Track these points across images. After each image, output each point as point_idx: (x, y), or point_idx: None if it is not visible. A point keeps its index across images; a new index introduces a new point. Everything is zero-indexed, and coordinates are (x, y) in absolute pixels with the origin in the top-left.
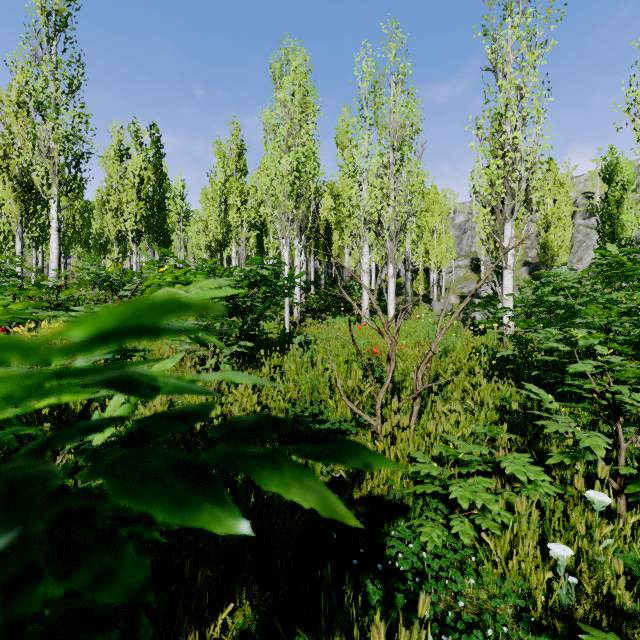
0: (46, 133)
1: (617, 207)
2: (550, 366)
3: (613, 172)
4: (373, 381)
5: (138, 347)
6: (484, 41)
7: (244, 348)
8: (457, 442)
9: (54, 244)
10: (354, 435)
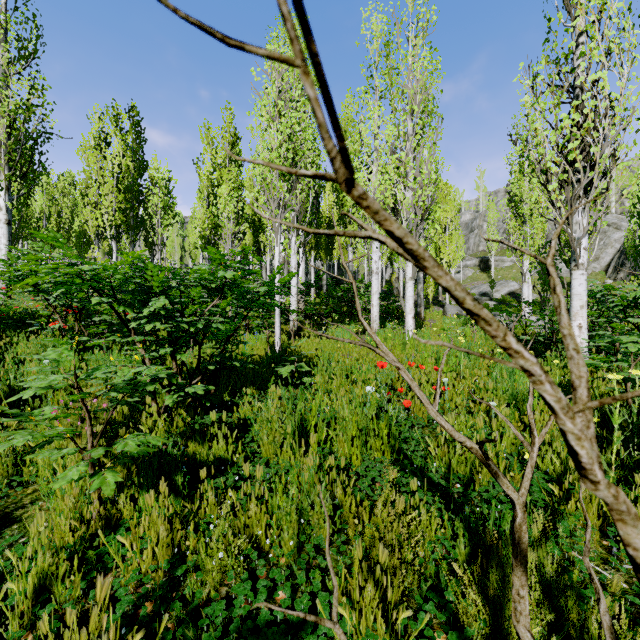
0: None
1: None
2: None
3: None
4: None
5: None
6: None
7: None
8: None
9: (2, 239)
10: None
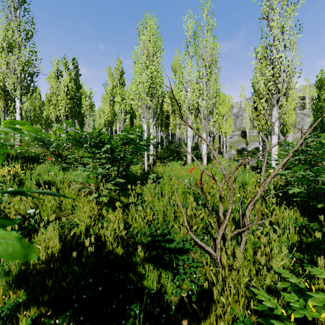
0: (13, 60)
1: (324, 102)
2: (324, 199)
3: (322, 83)
4: (216, 222)
5: (56, 181)
6: (259, 3)
7: (120, 182)
8: (292, 279)
9: None
10: (194, 253)
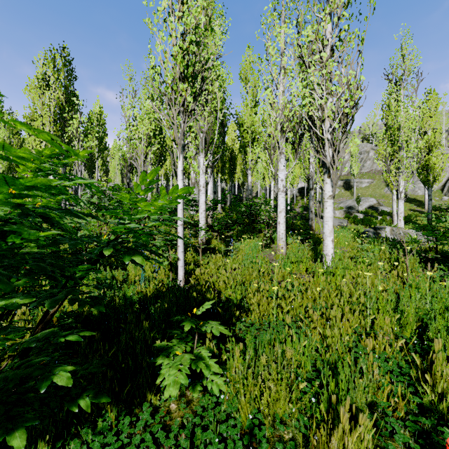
0: None
1: None
2: None
3: None
4: None
5: None
6: None
7: None
8: None
9: None
10: None
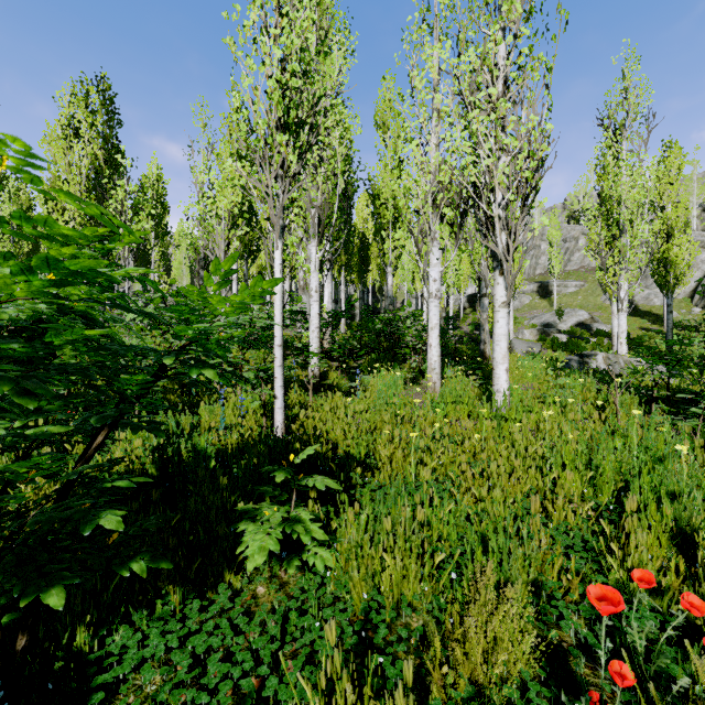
0: None
1: None
2: None
3: None
4: None
5: None
6: None
7: None
8: None
9: None
10: None
